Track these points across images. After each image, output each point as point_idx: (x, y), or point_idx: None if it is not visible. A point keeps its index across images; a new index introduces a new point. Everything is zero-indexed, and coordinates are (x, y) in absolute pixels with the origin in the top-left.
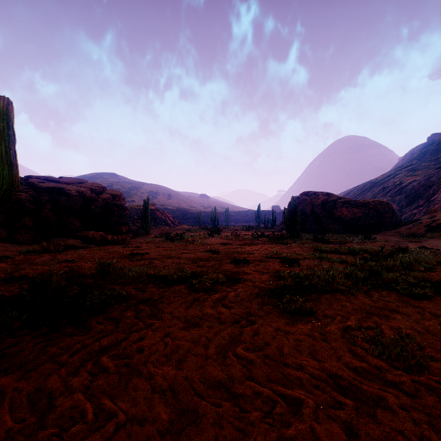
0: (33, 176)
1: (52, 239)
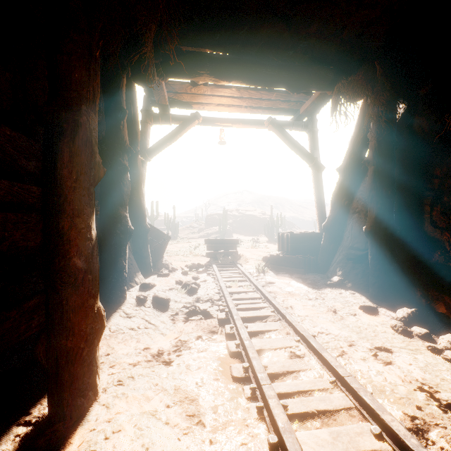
0: (238, 209)
1: (256, 234)
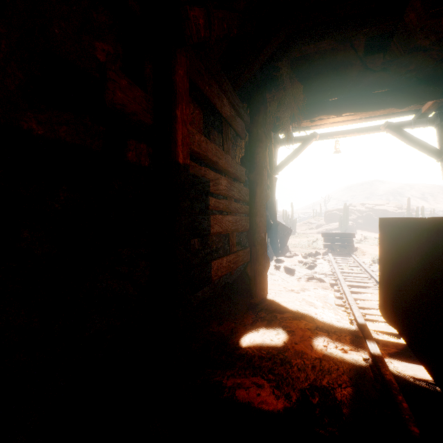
0: (364, 203)
1: None
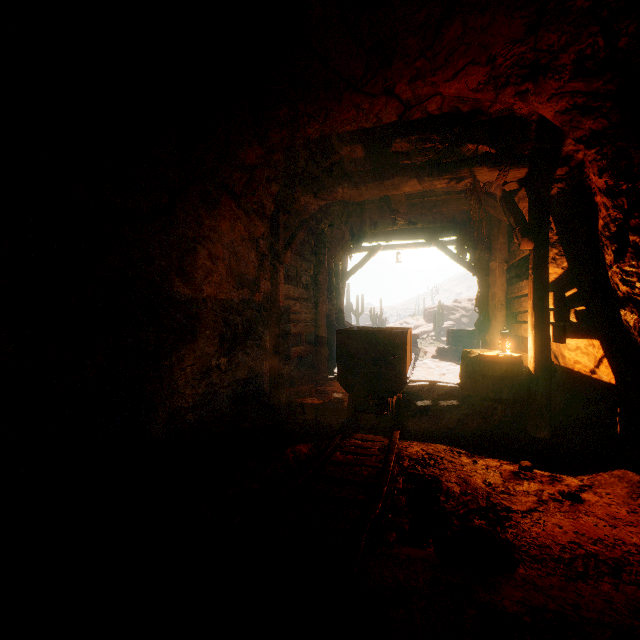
0: (471, 298)
1: None
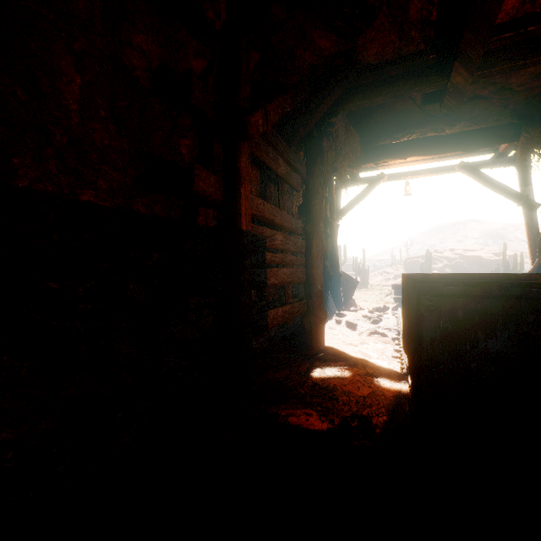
0: (453, 248)
1: None
